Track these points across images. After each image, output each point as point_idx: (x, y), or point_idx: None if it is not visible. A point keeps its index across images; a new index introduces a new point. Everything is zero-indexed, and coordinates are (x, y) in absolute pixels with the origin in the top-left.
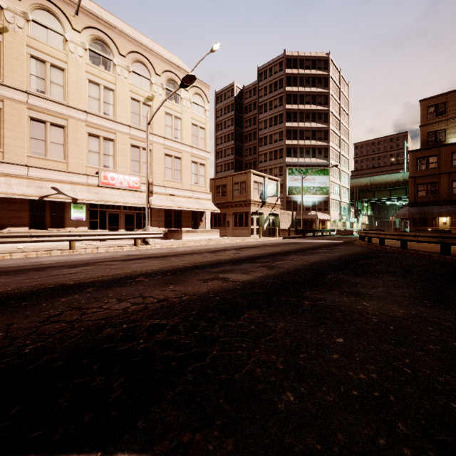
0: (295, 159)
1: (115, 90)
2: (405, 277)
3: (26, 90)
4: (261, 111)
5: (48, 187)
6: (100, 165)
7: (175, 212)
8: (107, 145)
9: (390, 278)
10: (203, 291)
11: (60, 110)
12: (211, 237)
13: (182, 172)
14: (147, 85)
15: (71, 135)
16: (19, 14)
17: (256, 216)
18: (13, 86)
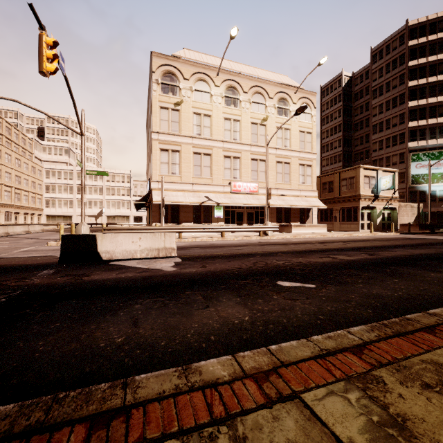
0: (422, 142)
1: (241, 120)
2: None
3: (191, 136)
4: (375, 95)
5: (203, 196)
6: (231, 177)
7: (285, 209)
8: (236, 162)
9: None
10: (320, 261)
11: (208, 143)
12: (318, 231)
13: (290, 175)
14: (263, 109)
15: (214, 159)
16: (188, 89)
17: (366, 210)
18: (186, 135)
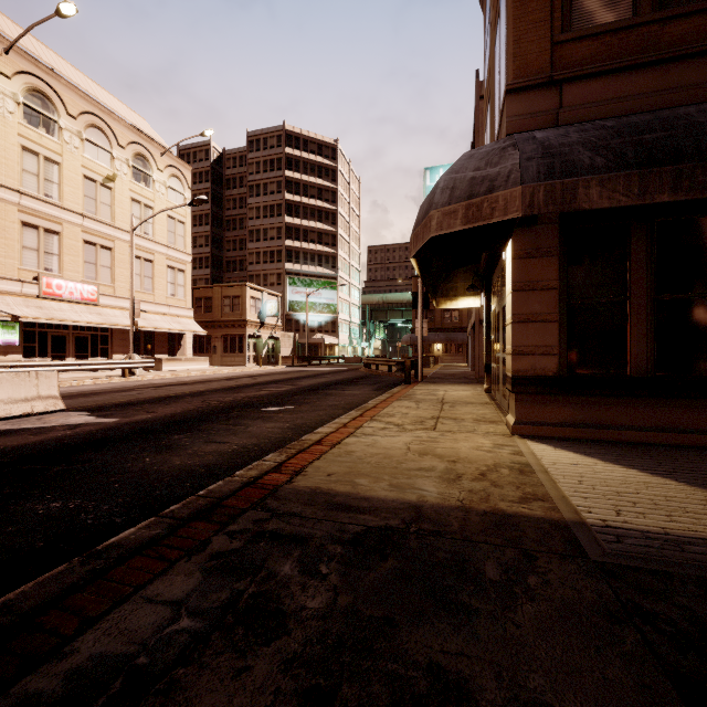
0: (297, 265)
1: (62, 163)
2: (373, 385)
3: None
4: (252, 193)
5: None
6: (39, 268)
7: (145, 334)
8: (51, 240)
9: (365, 386)
10: (264, 394)
11: None
12: (198, 367)
13: (154, 280)
14: (107, 160)
15: None
16: None
17: (252, 340)
18: None
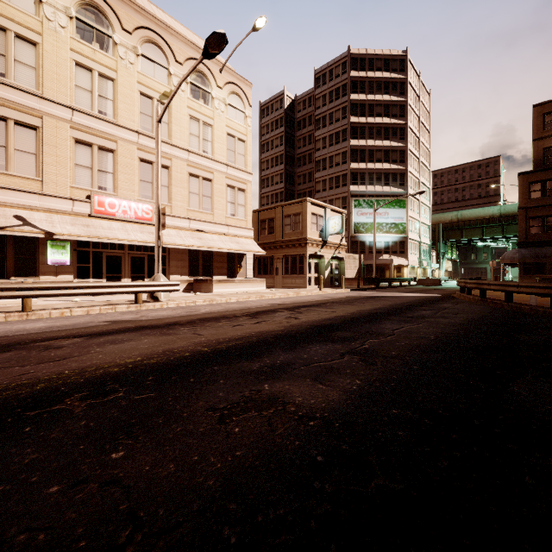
0: (362, 187)
1: (116, 79)
2: None
3: None
4: (319, 126)
5: (9, 216)
6: (92, 186)
7: (204, 255)
8: (104, 158)
9: None
10: (206, 491)
11: (31, 102)
12: (253, 289)
13: (213, 200)
14: (164, 77)
15: (48, 141)
16: None
17: (314, 260)
18: None
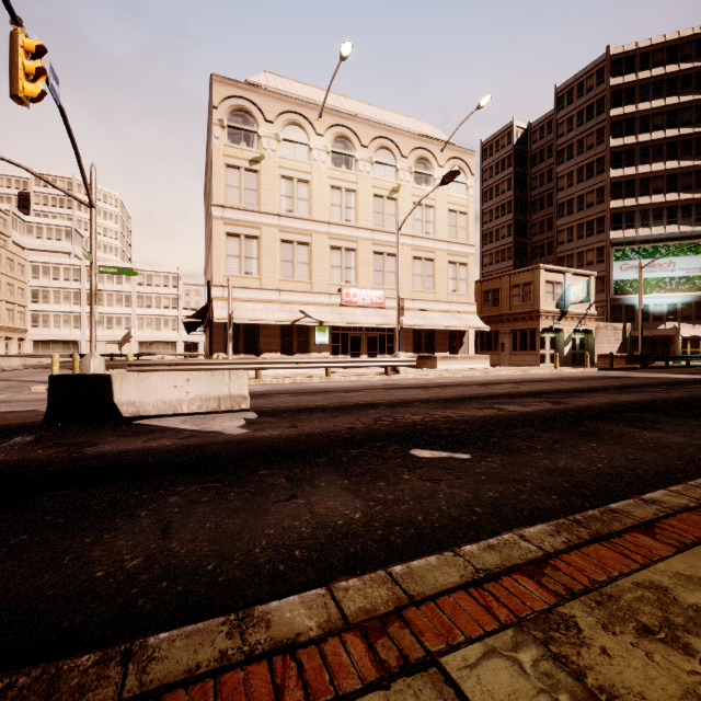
0: (630, 231)
1: (357, 190)
2: None
3: (278, 213)
4: (562, 159)
5: (297, 311)
6: (341, 281)
7: (426, 332)
8: (349, 257)
9: None
10: (479, 415)
11: (306, 226)
12: (476, 366)
13: (434, 278)
14: (392, 174)
15: (315, 252)
16: (272, 137)
17: (549, 334)
18: (268, 212)
